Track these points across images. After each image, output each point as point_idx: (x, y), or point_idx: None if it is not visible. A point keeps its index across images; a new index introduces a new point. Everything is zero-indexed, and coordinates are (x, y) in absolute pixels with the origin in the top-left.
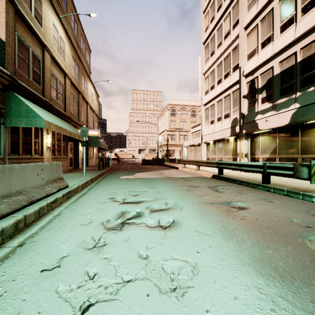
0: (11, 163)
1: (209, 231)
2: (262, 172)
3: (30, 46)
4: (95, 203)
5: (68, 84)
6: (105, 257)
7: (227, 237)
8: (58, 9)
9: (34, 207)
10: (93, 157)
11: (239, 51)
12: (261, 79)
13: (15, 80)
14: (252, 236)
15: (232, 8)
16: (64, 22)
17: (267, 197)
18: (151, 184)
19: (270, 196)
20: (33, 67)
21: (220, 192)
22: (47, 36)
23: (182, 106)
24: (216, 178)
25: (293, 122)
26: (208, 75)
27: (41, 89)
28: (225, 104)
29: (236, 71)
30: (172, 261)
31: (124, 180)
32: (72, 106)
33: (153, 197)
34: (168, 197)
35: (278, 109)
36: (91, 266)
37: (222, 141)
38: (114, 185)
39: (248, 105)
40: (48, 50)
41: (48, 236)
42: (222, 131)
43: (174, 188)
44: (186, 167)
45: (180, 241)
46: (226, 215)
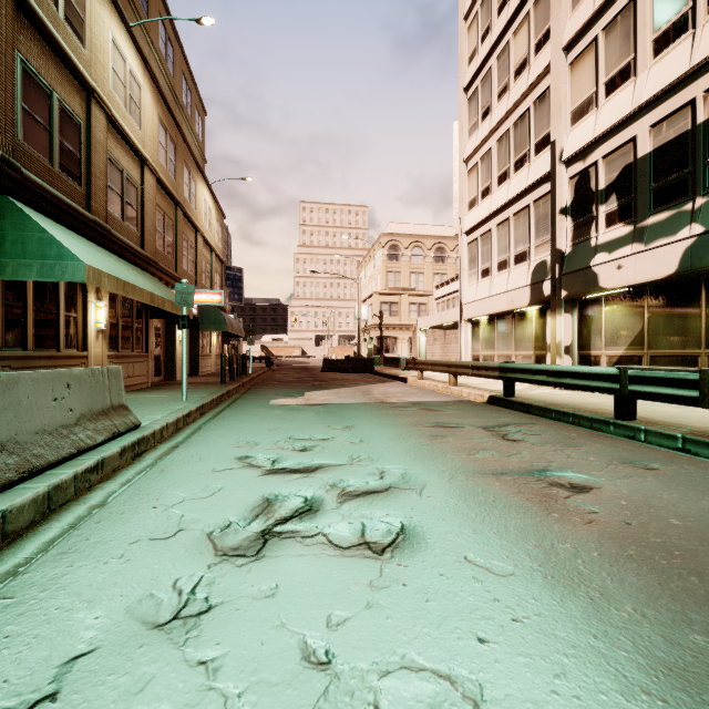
0: (5, 369)
1: (504, 562)
2: (615, 390)
3: (56, 90)
4: (200, 470)
5: (150, 185)
6: (200, 659)
7: (558, 584)
8: (127, 10)
9: (36, 485)
10: (210, 354)
11: (551, 104)
12: (604, 168)
13: (15, 170)
14: (629, 582)
15: (534, 4)
16: (142, 41)
17: (636, 455)
18: (344, 419)
19: (643, 452)
20: (63, 139)
21: (515, 442)
22: (99, 68)
23: (415, 238)
24: (498, 404)
25: (687, 270)
26: (476, 162)
27: (83, 194)
28: (517, 230)
29: (545, 151)
30: (404, 677)
31: (279, 409)
32: (160, 236)
33: (349, 455)
34: (384, 455)
35: (649, 238)
36: (154, 696)
37: (510, 318)
38: (253, 422)
39: (574, 231)
40: (101, 103)
41: (54, 577)
42: (509, 294)
43: (401, 431)
44: (425, 378)
45: (426, 599)
46: (541, 509)
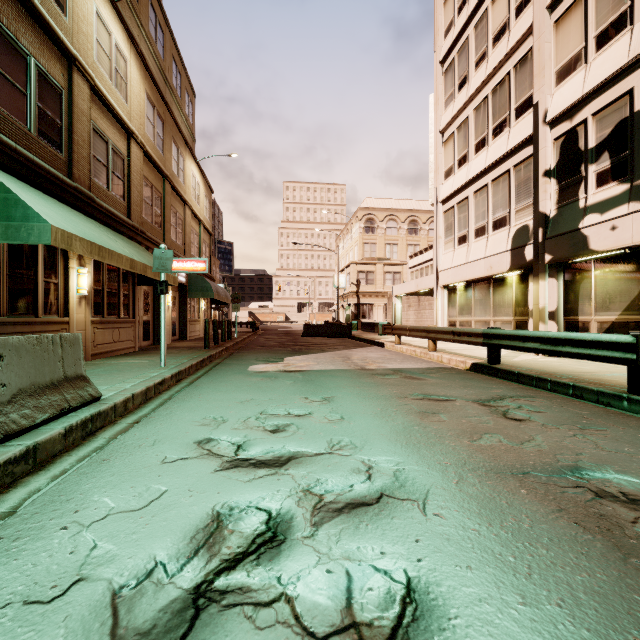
0: None
1: None
2: (630, 361)
3: (33, 54)
4: (147, 461)
5: (137, 157)
6: None
7: None
8: None
9: None
10: (198, 319)
11: (534, 65)
12: (595, 126)
13: None
14: None
15: None
16: (132, 23)
17: None
18: (323, 389)
19: None
20: (42, 105)
21: (521, 422)
22: (82, 38)
23: (390, 212)
24: (482, 371)
25: None
26: (452, 132)
27: (65, 161)
28: (496, 196)
29: (526, 114)
30: None
31: (257, 376)
32: (148, 207)
33: (327, 440)
34: (370, 440)
35: None
36: None
37: (488, 284)
38: (227, 391)
39: (559, 193)
40: (84, 72)
41: None
42: (488, 259)
43: (385, 405)
44: (402, 343)
45: None
46: (608, 546)
